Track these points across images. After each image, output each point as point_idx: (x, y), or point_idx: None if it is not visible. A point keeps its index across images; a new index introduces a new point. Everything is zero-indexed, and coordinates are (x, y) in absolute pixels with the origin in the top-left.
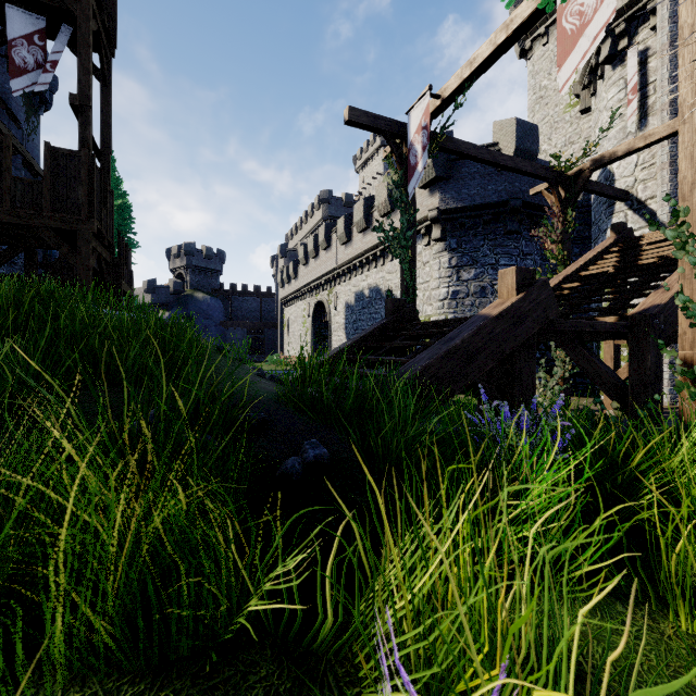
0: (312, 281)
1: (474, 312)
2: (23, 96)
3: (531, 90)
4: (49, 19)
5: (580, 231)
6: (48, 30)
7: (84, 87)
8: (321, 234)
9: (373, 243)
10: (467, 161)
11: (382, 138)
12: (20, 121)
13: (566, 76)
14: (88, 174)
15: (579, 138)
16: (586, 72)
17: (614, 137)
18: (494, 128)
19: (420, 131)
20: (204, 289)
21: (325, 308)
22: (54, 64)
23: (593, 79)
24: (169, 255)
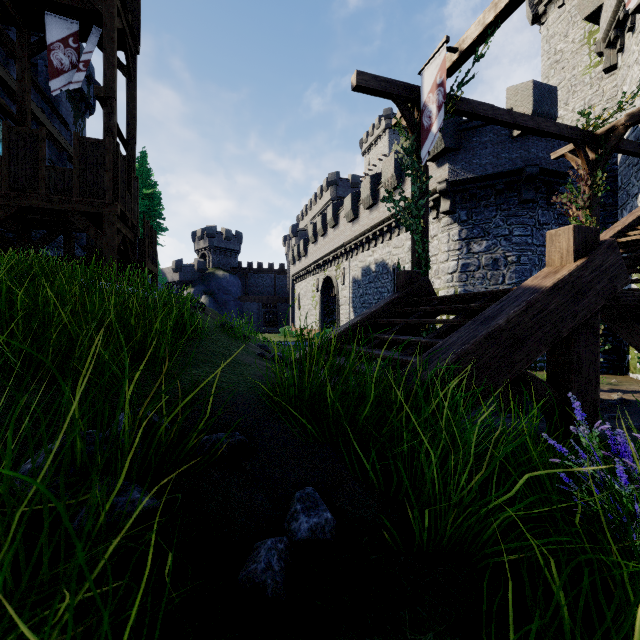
0: (321, 257)
1: (486, 285)
2: (71, 102)
3: (545, 56)
4: (82, 22)
5: (602, 197)
6: (81, 34)
7: (109, 80)
8: (329, 213)
9: (380, 218)
10: (478, 130)
11: (387, 121)
12: (69, 124)
13: None
14: (113, 161)
15: (600, 100)
16: (612, 26)
17: None
18: (507, 94)
19: (434, 89)
20: (224, 268)
21: (333, 283)
22: (86, 64)
23: (620, 34)
24: (194, 237)
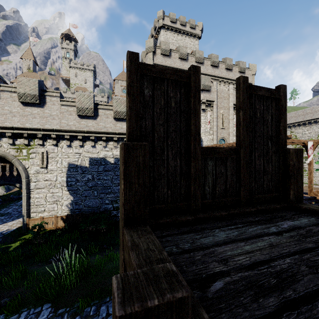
0: None
1: None
2: None
3: None
4: None
5: None
6: None
7: None
8: (27, 86)
9: None
10: None
11: None
12: None
13: (308, 160)
14: None
15: None
16: None
17: (203, 130)
18: None
19: None
20: None
21: None
22: None
23: None
24: None
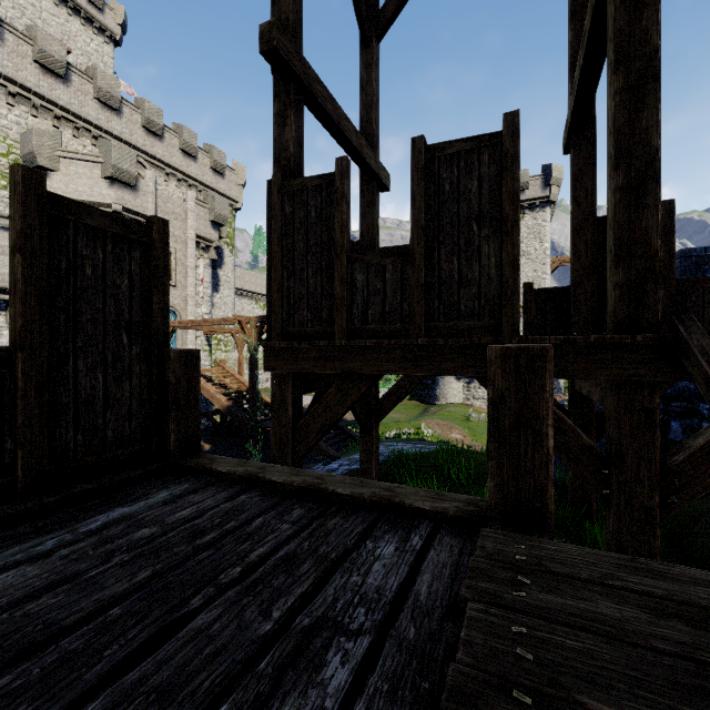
0: None
1: None
2: None
3: None
4: None
5: None
6: None
7: None
8: None
9: None
10: None
11: None
12: None
13: None
14: None
15: None
16: None
17: None
18: None
19: None
20: None
21: None
22: None
23: None
24: None
